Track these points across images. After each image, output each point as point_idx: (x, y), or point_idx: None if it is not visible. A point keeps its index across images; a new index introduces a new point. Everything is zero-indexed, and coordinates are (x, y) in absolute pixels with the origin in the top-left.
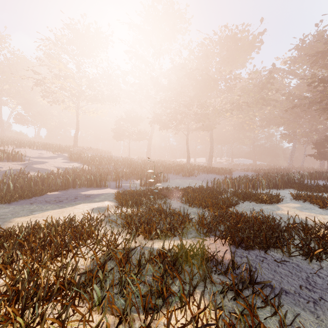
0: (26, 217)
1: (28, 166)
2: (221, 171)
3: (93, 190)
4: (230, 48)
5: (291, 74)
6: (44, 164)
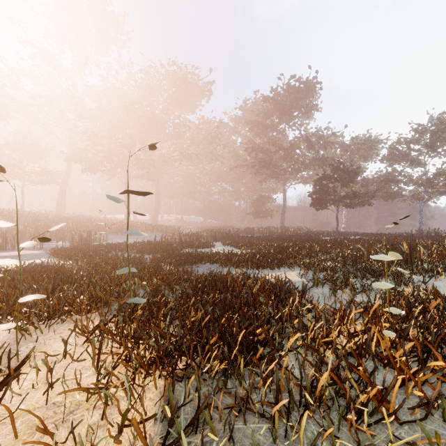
0: None
1: None
2: (169, 229)
3: None
4: (179, 88)
5: (237, 132)
6: None
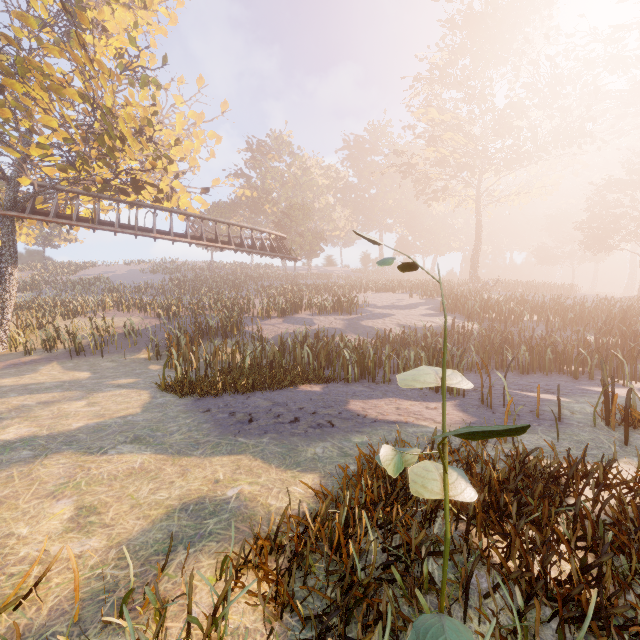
0: (73, 458)
1: (353, 323)
2: None
3: (396, 398)
4: None
5: None
6: (382, 320)
